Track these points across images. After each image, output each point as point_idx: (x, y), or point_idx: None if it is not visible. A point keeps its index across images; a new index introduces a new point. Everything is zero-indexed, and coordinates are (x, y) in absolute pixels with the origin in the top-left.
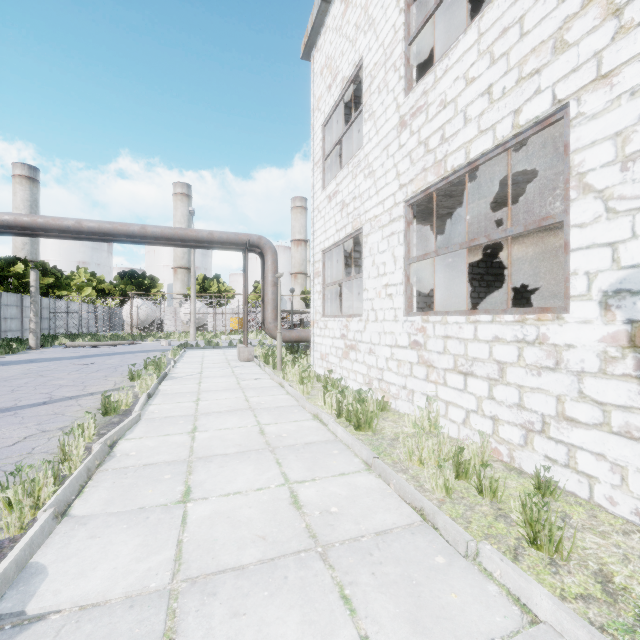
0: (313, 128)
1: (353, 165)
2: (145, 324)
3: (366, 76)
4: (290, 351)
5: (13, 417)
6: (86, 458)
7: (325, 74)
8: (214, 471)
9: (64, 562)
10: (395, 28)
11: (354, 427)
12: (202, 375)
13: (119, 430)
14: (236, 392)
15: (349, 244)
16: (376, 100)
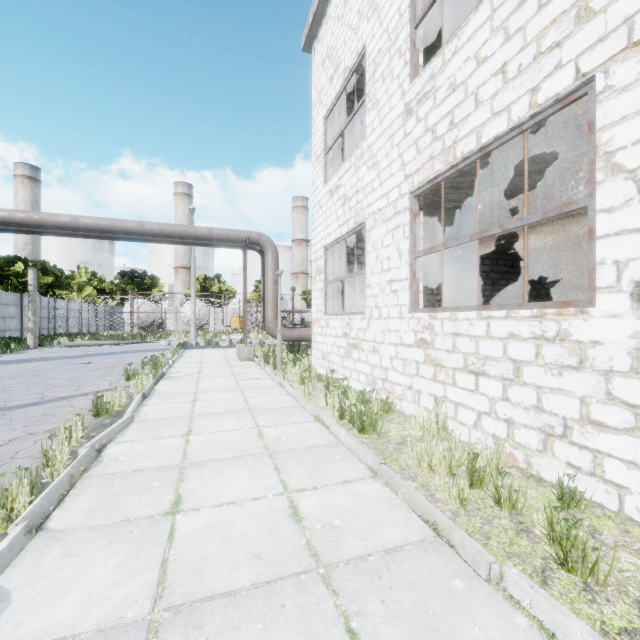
0: (314, 122)
1: (356, 157)
2: (145, 324)
3: (369, 64)
4: (291, 350)
5: (0, 418)
6: (71, 463)
7: (327, 65)
8: (207, 478)
9: (31, 586)
10: (400, 11)
11: (358, 430)
12: (200, 375)
13: (109, 433)
14: (234, 392)
15: (351, 241)
16: (380, 88)
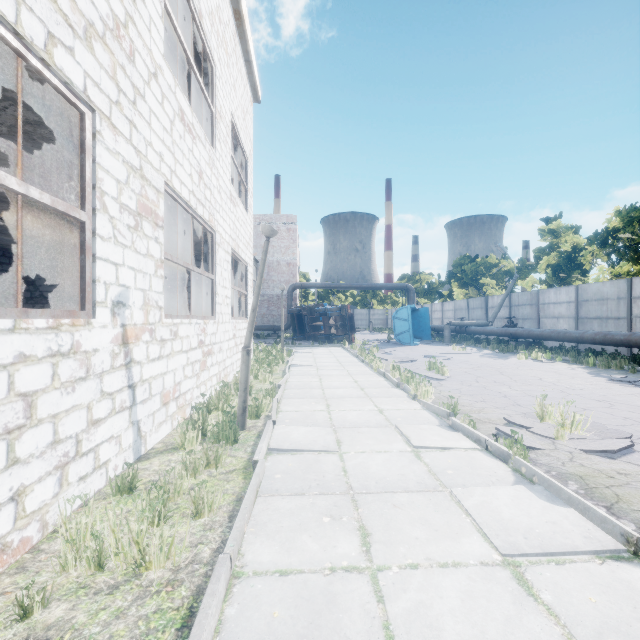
0: None
1: None
2: None
3: None
4: None
5: None
6: None
7: None
8: (524, 639)
9: (543, 505)
10: None
11: None
12: None
13: None
14: None
15: None
16: None
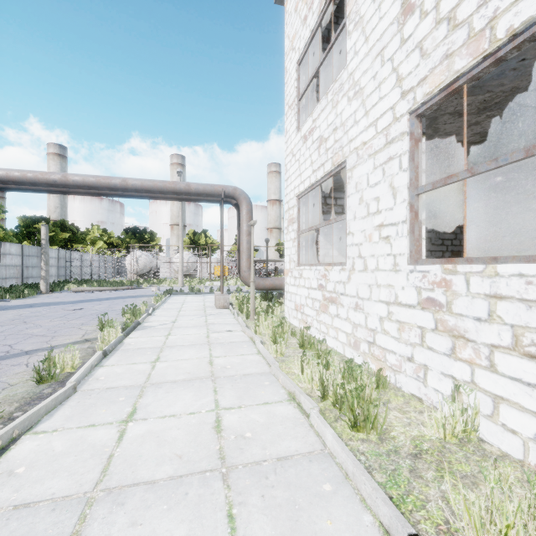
0: (287, 71)
1: (333, 92)
2: (144, 271)
3: None
4: (264, 298)
5: None
6: None
7: (300, 8)
8: None
9: None
10: None
11: (348, 425)
12: (174, 324)
13: (27, 419)
14: (202, 349)
15: (324, 190)
16: (365, 1)
